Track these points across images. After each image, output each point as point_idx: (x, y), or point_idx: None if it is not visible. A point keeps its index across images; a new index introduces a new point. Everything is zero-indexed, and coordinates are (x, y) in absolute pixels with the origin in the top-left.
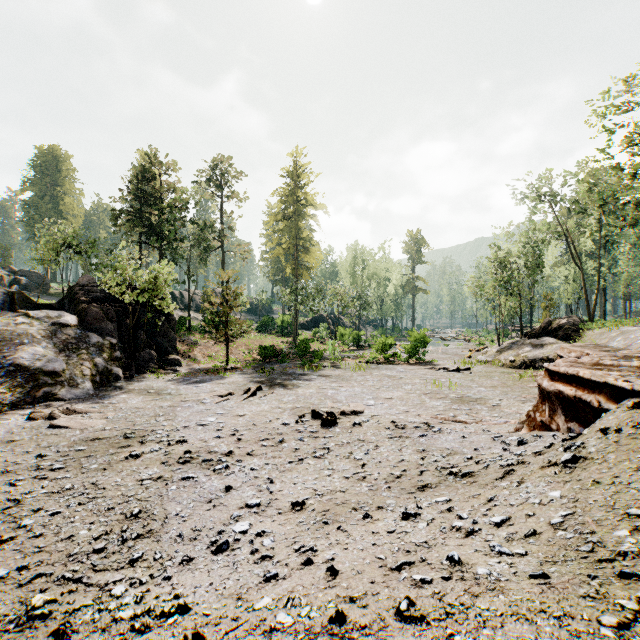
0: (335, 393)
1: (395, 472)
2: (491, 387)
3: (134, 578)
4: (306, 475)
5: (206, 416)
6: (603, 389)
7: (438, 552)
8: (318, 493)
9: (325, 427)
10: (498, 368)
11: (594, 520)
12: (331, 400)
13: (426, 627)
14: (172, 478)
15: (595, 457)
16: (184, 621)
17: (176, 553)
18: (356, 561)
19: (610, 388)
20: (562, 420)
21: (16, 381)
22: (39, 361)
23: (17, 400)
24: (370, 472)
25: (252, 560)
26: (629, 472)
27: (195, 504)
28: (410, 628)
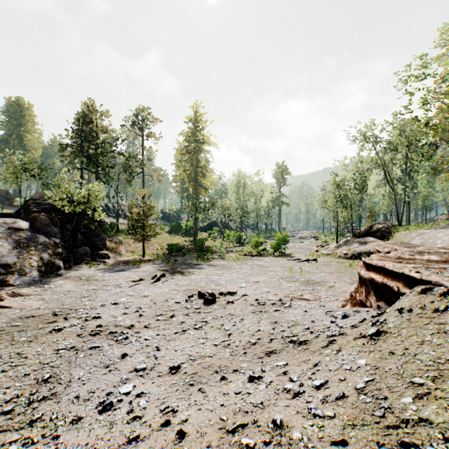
0: (218, 278)
1: (252, 340)
2: (329, 273)
3: (29, 437)
4: (186, 343)
5: (119, 297)
6: (401, 278)
7: (269, 413)
8: (192, 358)
9: (207, 304)
10: (336, 259)
11: (388, 387)
12: (214, 283)
13: None
14: (82, 348)
15: (393, 332)
16: None
17: (70, 413)
18: (203, 422)
19: (406, 277)
20: (374, 299)
21: None
22: None
23: None
24: (234, 340)
25: (126, 420)
26: (416, 345)
27: (95, 369)
28: None
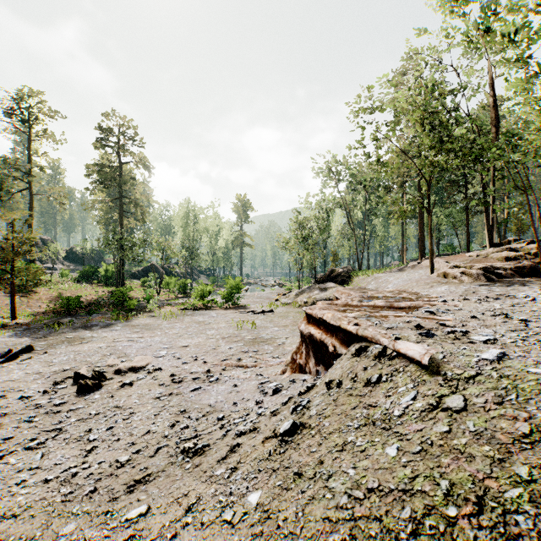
0: (128, 346)
1: (123, 457)
2: (284, 326)
3: None
4: None
5: None
6: (339, 333)
7: None
8: None
9: (82, 394)
10: (295, 308)
11: None
12: (117, 355)
13: None
14: None
15: (313, 425)
16: None
17: None
18: None
19: (344, 332)
20: (313, 363)
21: None
22: None
23: None
24: (91, 462)
25: None
26: (335, 453)
27: None
28: None
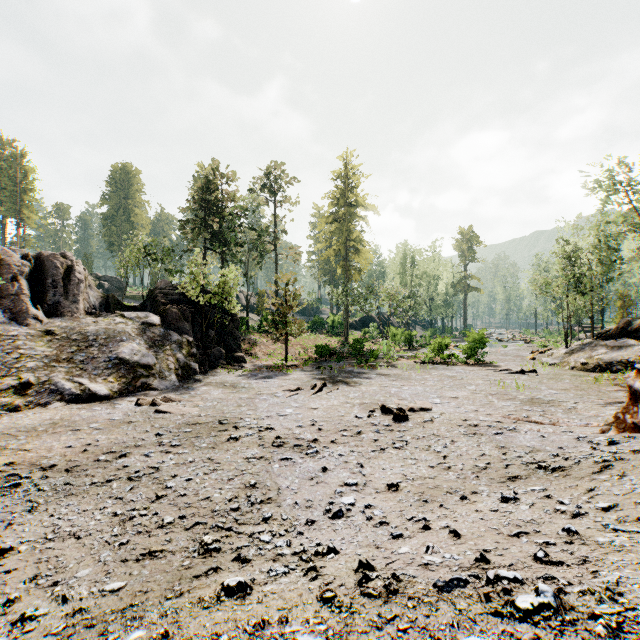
0: (398, 391)
1: (479, 464)
2: (563, 390)
3: (273, 531)
4: (392, 462)
5: (283, 408)
6: None
7: (548, 527)
8: (408, 478)
9: (397, 422)
10: (567, 371)
11: None
12: (396, 397)
13: (568, 568)
14: (272, 458)
15: None
16: (341, 558)
17: (299, 516)
18: (472, 529)
19: None
20: None
21: (120, 372)
22: (136, 356)
23: (122, 389)
24: (453, 463)
25: (370, 524)
26: None
27: (299, 480)
28: (553, 568)
